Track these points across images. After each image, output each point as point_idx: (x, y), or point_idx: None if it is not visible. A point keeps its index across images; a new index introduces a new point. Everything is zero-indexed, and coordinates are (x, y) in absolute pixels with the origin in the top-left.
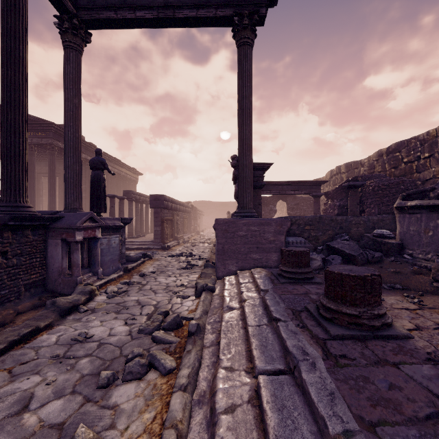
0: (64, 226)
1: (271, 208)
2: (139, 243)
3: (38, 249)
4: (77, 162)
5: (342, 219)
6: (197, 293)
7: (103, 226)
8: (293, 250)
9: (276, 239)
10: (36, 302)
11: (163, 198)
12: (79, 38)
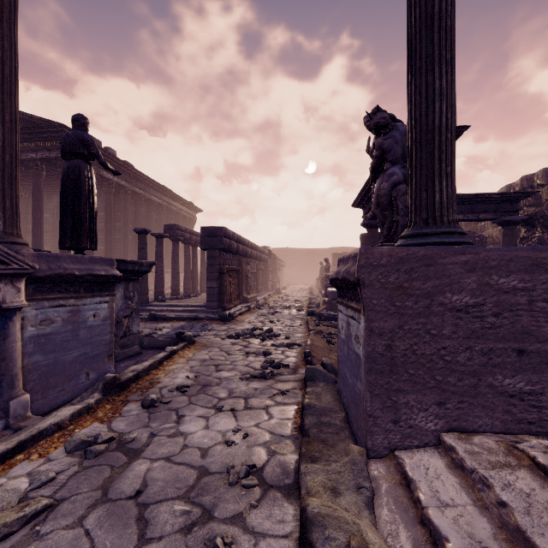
0: None
1: None
2: (184, 308)
3: None
4: None
5: None
6: None
7: (47, 274)
8: None
9: None
10: None
11: (223, 233)
12: None
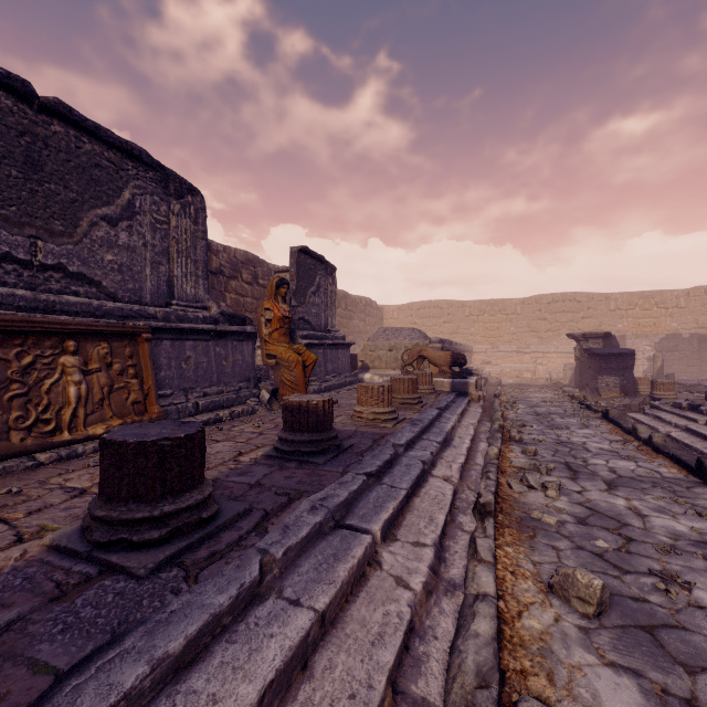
0: None
1: None
2: None
3: None
4: None
5: None
6: None
7: None
8: None
9: None
10: None
11: None
12: None
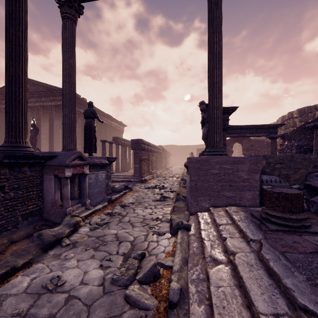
0: (56, 163)
1: (228, 149)
2: (123, 176)
3: (35, 183)
4: (72, 111)
5: (316, 157)
6: (173, 230)
7: (91, 163)
8: (283, 191)
9: (250, 178)
10: (29, 231)
11: (141, 142)
12: (74, 10)
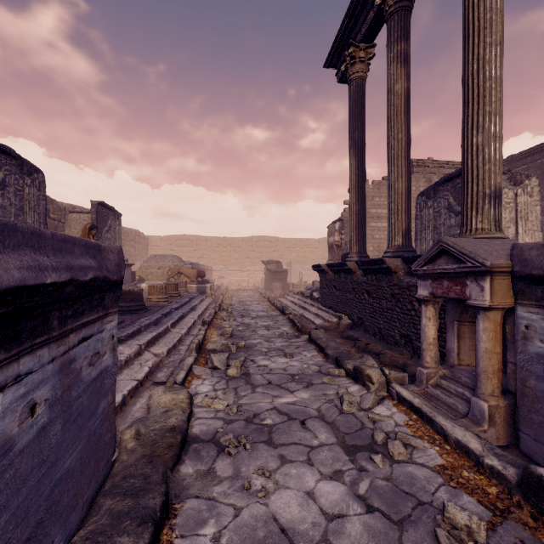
0: None
1: None
2: None
3: None
4: None
5: None
6: None
7: None
8: None
9: None
10: None
11: None
12: None
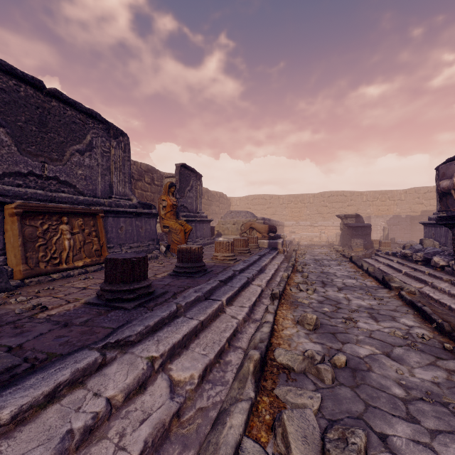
0: None
1: None
2: None
3: None
4: None
5: None
6: None
7: None
8: None
9: None
10: None
11: None
12: None
